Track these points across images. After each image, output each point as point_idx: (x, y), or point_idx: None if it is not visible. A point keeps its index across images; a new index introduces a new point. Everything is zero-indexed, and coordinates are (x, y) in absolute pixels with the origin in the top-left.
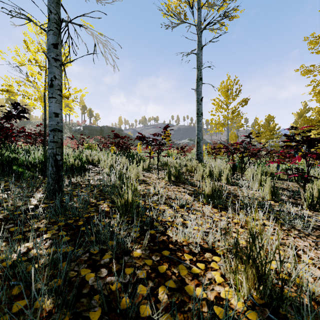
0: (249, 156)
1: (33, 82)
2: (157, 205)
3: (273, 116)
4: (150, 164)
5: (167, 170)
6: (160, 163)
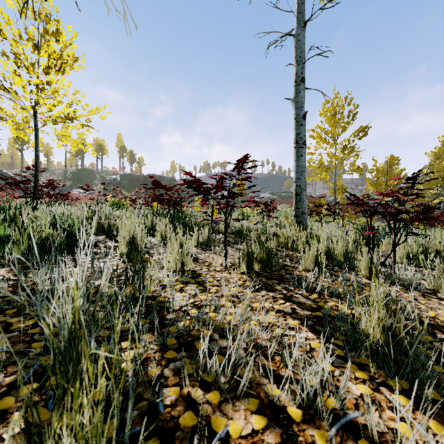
0: (416, 221)
1: (10, 91)
2: (222, 404)
3: (397, 157)
4: (211, 234)
5: (245, 250)
6: (229, 230)
